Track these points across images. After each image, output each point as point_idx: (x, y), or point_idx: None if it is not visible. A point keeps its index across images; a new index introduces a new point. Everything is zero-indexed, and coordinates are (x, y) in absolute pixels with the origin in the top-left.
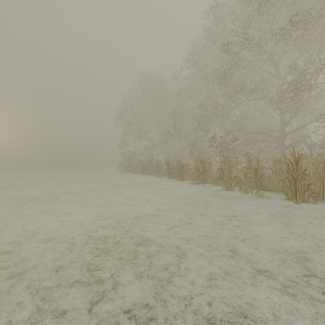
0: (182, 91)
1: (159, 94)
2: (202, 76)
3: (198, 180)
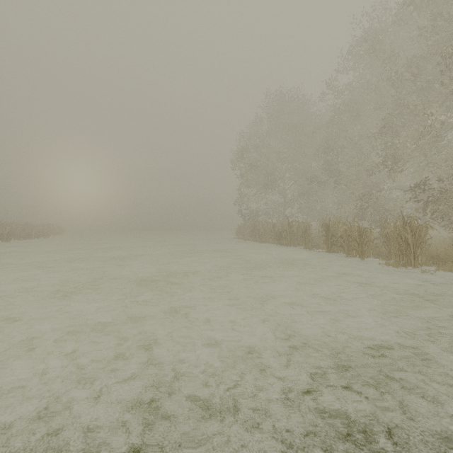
0: (341, 109)
1: (298, 121)
2: (382, 77)
3: (396, 257)
